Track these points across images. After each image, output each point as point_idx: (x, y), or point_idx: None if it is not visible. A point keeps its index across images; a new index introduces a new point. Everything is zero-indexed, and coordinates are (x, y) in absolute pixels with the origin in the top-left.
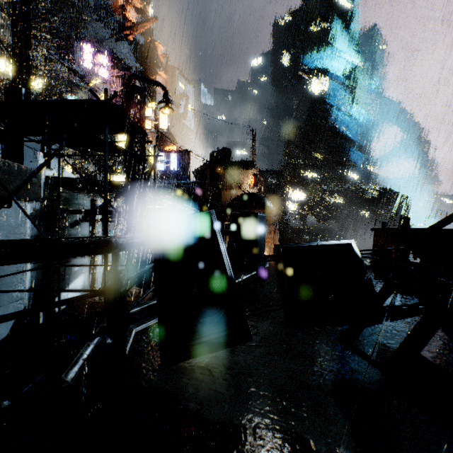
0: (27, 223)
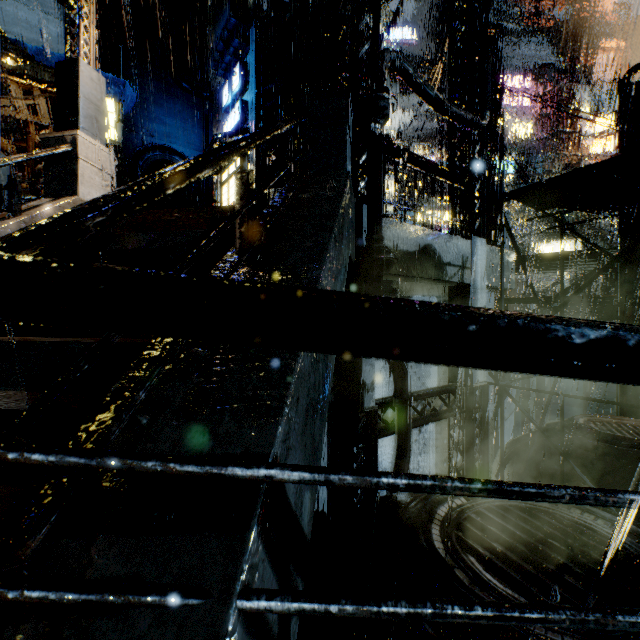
0: None
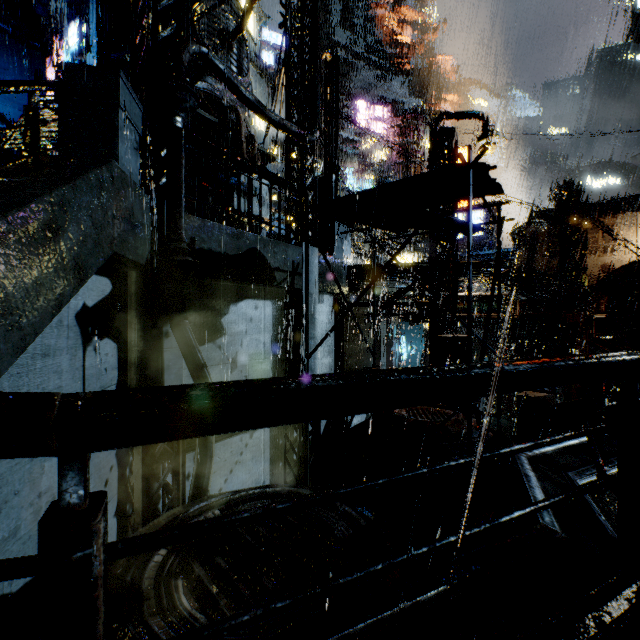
0: (333, 319)
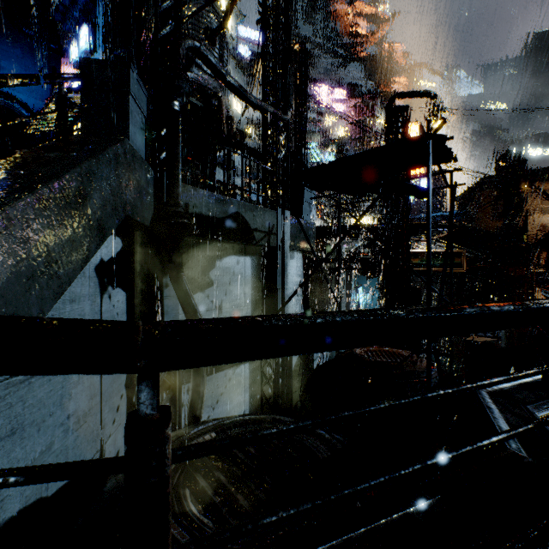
0: (302, 273)
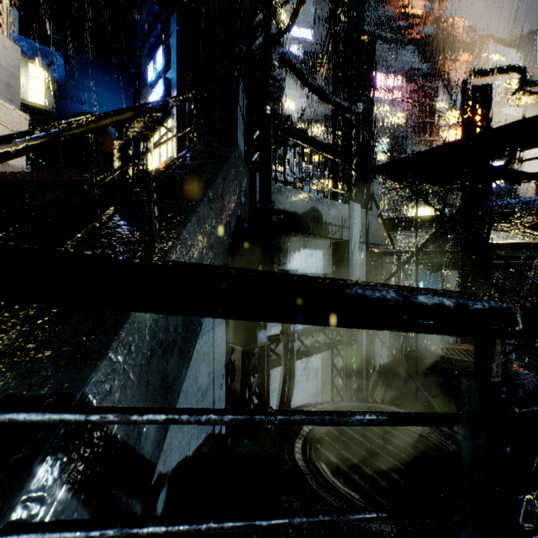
0: None
